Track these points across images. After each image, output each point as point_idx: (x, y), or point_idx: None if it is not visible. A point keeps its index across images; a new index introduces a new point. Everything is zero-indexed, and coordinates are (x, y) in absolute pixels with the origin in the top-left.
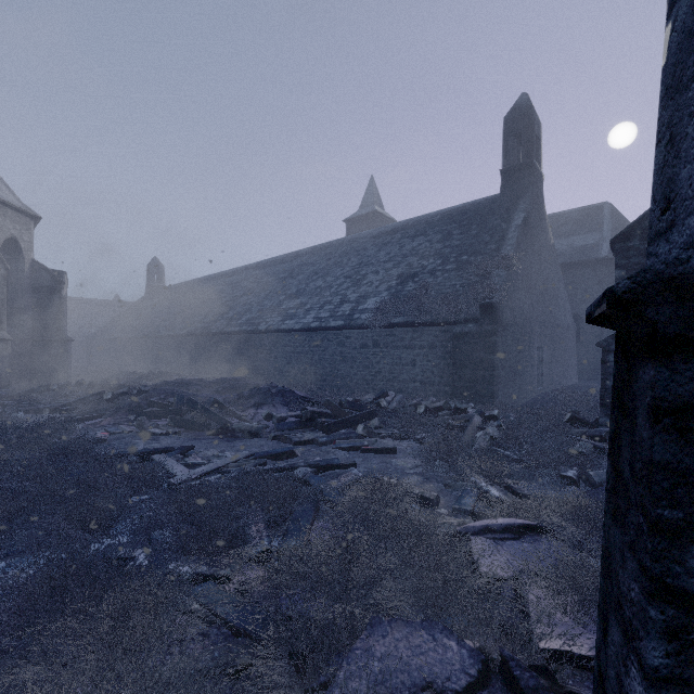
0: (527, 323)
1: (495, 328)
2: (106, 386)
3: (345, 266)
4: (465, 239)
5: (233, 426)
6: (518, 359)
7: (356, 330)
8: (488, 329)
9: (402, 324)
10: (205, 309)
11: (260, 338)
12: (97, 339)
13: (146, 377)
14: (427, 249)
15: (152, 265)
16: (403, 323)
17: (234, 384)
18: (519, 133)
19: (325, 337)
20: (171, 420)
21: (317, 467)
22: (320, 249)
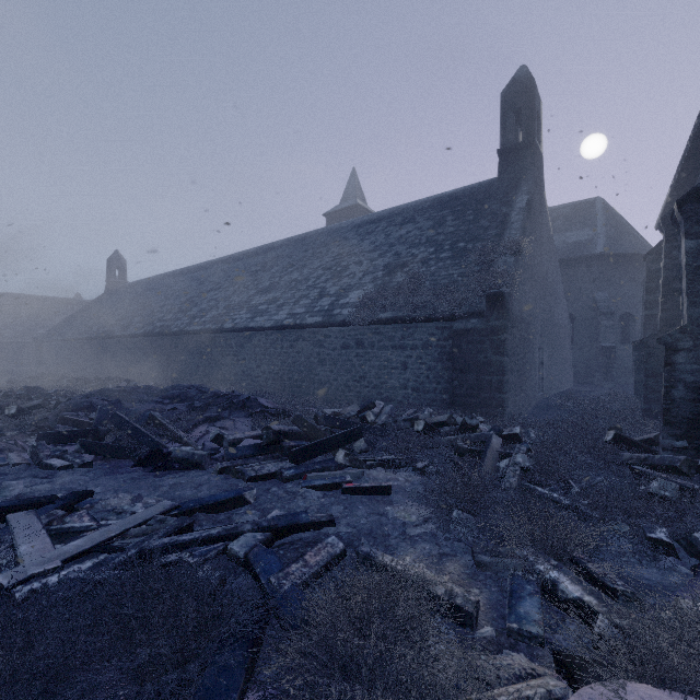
0: (531, 320)
1: (504, 323)
2: (25, 396)
3: (324, 257)
4: (461, 224)
5: (168, 453)
6: (524, 361)
7: (336, 327)
8: (496, 324)
9: (391, 320)
10: (167, 306)
11: (226, 338)
12: (46, 341)
13: (91, 384)
14: (417, 237)
15: (113, 259)
16: (392, 319)
17: (187, 392)
18: (519, 109)
19: (301, 336)
20: (82, 445)
21: (272, 531)
22: (297, 241)
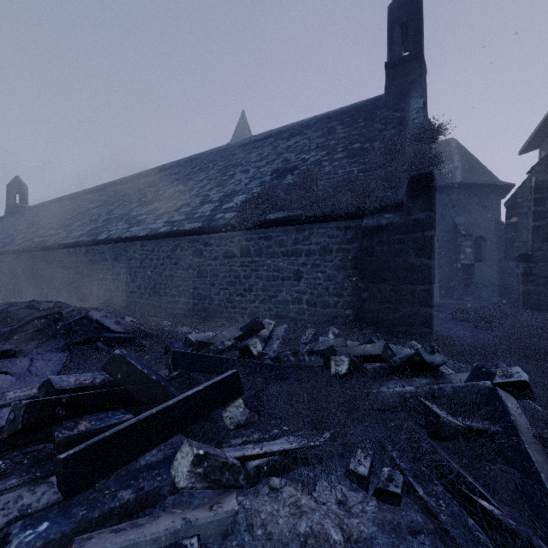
0: None
1: (432, 215)
2: None
3: (210, 170)
4: (352, 130)
5: None
6: None
7: (218, 233)
8: (421, 217)
9: (282, 221)
10: (52, 223)
11: (100, 251)
12: None
13: None
14: (307, 145)
15: (12, 184)
16: (284, 219)
17: (14, 311)
18: (406, 23)
19: (178, 245)
20: None
21: None
22: (186, 162)
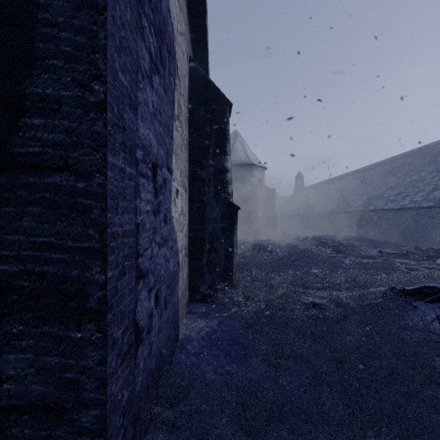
0: None
1: None
2: (294, 236)
3: (438, 163)
4: None
5: (361, 254)
6: None
7: None
8: None
9: None
10: (331, 199)
11: (369, 214)
12: None
13: (305, 234)
14: None
15: (297, 176)
16: None
17: (356, 238)
18: None
19: (418, 213)
20: (332, 249)
21: (408, 269)
22: (415, 152)
